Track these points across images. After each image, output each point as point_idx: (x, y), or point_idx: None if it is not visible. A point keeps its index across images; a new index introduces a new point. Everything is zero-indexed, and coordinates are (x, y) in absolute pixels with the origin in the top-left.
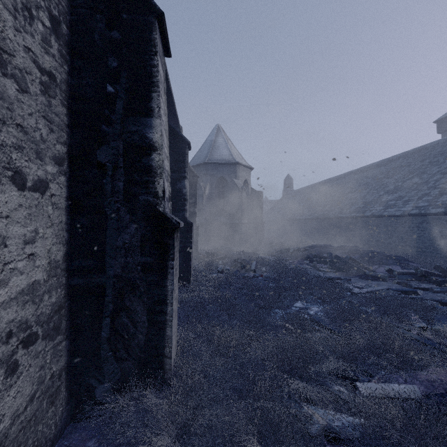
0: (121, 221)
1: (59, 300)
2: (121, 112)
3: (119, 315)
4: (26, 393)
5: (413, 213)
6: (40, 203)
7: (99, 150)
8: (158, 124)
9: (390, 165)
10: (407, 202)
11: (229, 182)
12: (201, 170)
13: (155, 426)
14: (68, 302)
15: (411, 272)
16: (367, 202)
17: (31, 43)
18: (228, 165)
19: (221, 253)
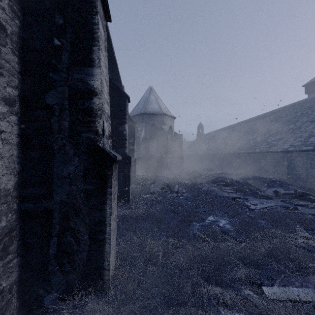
0: (67, 155)
1: (10, 224)
2: (67, 62)
3: (64, 234)
4: None
5: (290, 150)
6: None
7: (47, 94)
8: (99, 73)
9: (272, 116)
10: (286, 142)
11: (158, 128)
12: (138, 118)
13: None
14: (19, 225)
15: (291, 192)
16: (256, 142)
17: None
18: (158, 115)
19: (153, 179)
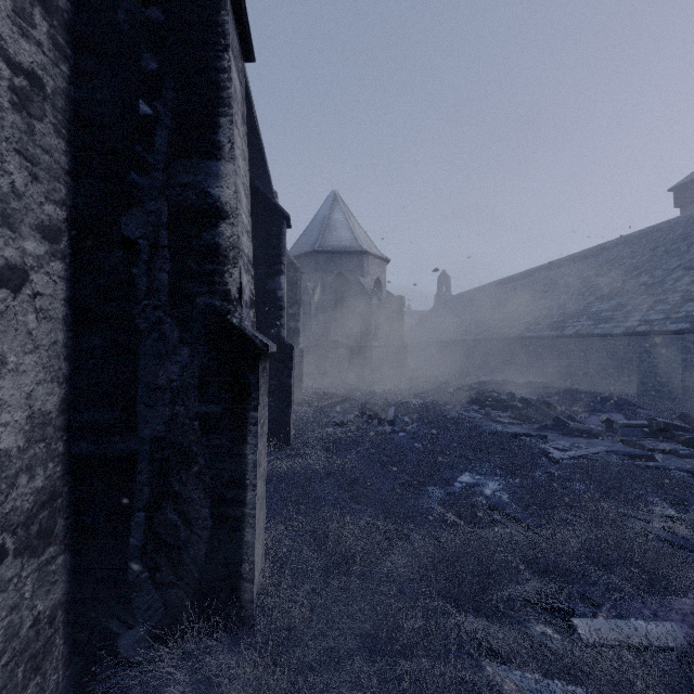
0: (165, 342)
1: (51, 483)
2: (165, 149)
3: (160, 507)
4: None
5: (640, 330)
6: (11, 308)
7: (125, 216)
8: (231, 172)
9: (602, 255)
10: (631, 313)
11: (352, 282)
12: (308, 262)
13: None
14: (68, 486)
15: (642, 423)
16: (567, 314)
17: None
18: (351, 254)
19: (340, 393)
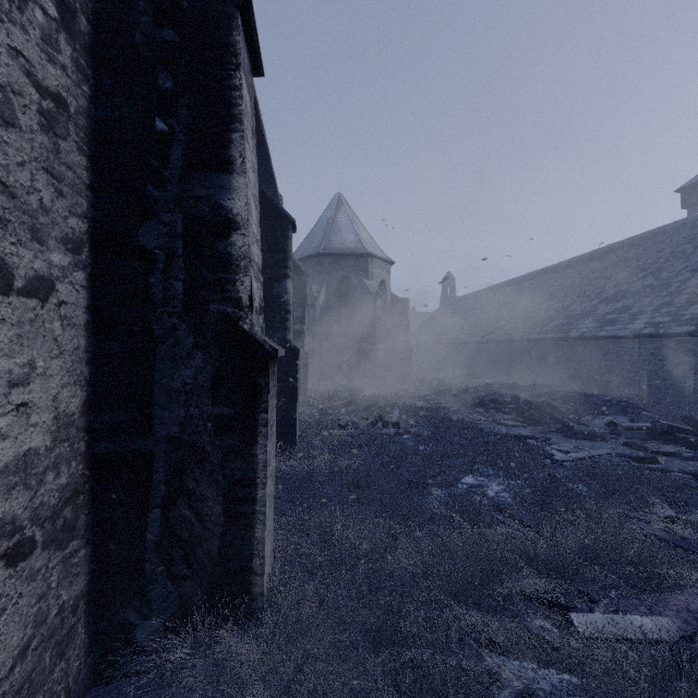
0: (180, 347)
1: (74, 481)
2: (180, 164)
3: (175, 504)
4: (12, 643)
5: (646, 333)
6: (40, 317)
7: (143, 228)
8: (242, 185)
9: (608, 257)
10: (636, 315)
11: (356, 284)
12: (312, 265)
13: (235, 695)
14: (89, 483)
15: (646, 426)
16: (572, 316)
17: (21, 42)
18: (355, 257)
19: (344, 396)
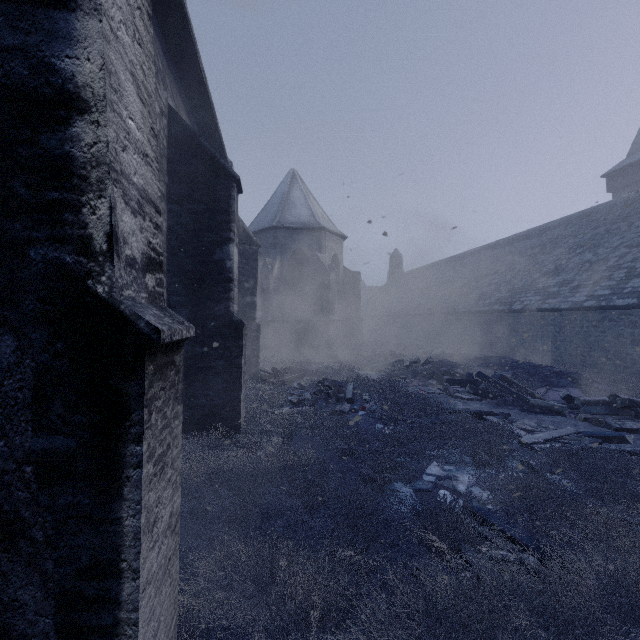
0: None
1: None
2: None
3: None
4: None
5: (588, 305)
6: None
7: None
8: (94, 33)
9: (545, 235)
10: (577, 289)
11: (310, 258)
12: (267, 238)
13: None
14: None
15: (603, 400)
16: (514, 290)
17: None
18: (309, 231)
19: (297, 368)
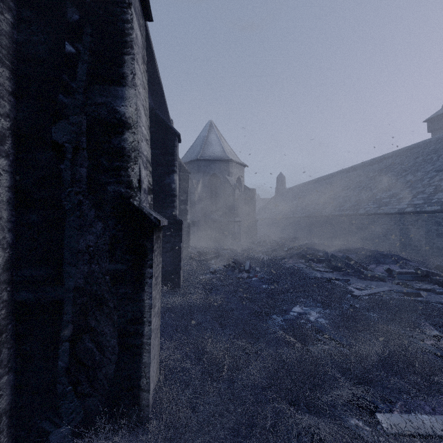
0: (84, 218)
1: None
2: (84, 78)
3: (81, 338)
4: None
5: (408, 211)
6: None
7: (55, 126)
8: (133, 95)
9: (382, 163)
10: (402, 199)
11: (222, 179)
12: (193, 166)
13: None
14: (12, 324)
15: (411, 271)
16: (360, 200)
17: None
18: (221, 161)
19: (214, 252)
